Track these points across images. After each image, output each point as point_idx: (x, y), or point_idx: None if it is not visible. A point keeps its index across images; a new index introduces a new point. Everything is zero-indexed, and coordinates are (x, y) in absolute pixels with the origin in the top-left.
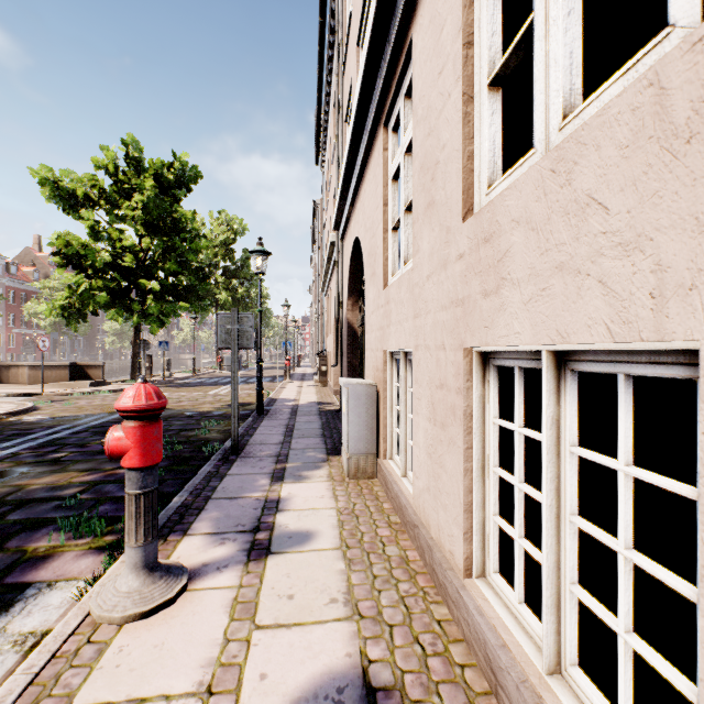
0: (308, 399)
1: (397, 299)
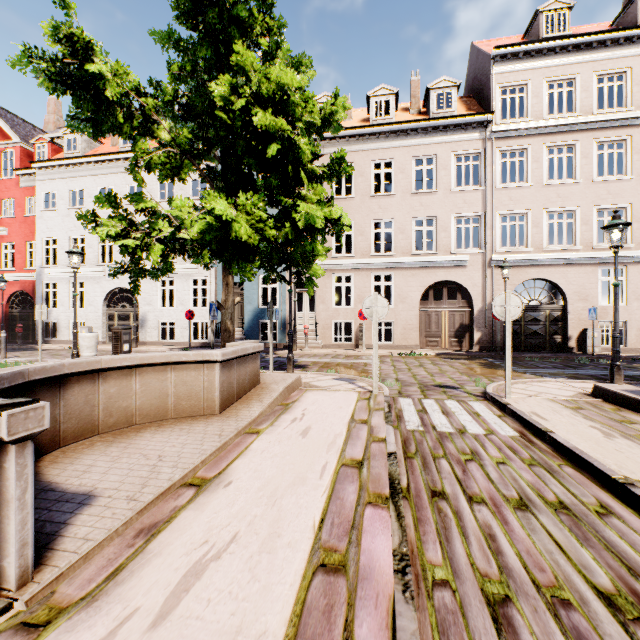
0: (443, 351)
1: None
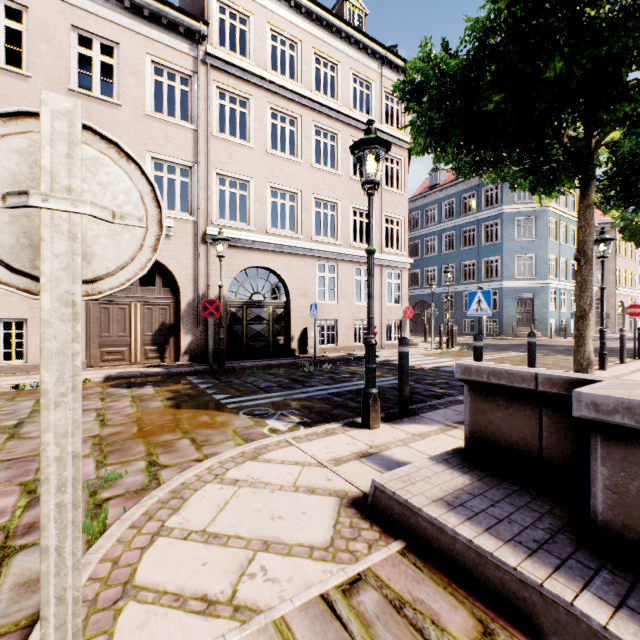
0: (128, 369)
1: (329, 308)
